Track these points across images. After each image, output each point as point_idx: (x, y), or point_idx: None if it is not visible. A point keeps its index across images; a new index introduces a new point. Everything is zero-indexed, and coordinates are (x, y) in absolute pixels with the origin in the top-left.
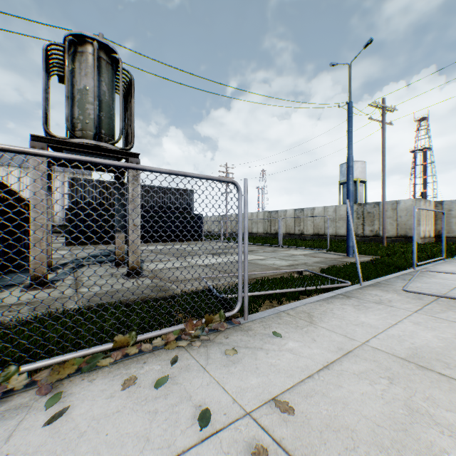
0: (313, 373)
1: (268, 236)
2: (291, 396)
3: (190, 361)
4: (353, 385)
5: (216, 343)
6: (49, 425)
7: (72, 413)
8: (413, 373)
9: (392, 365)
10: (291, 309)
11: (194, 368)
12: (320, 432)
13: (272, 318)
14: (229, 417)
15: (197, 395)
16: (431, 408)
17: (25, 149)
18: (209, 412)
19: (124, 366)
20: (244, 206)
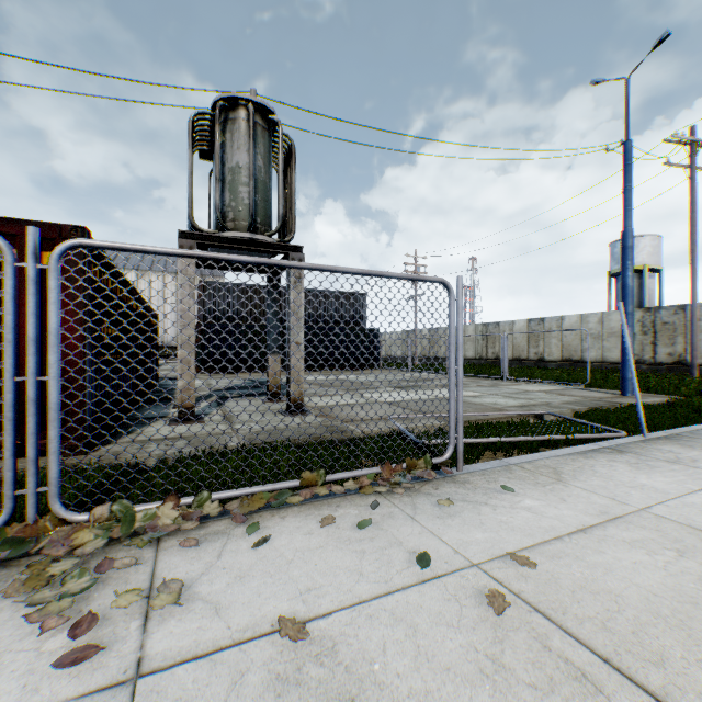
0: (562, 535)
1: (483, 364)
2: (531, 555)
3: (393, 509)
4: (621, 553)
5: (423, 493)
6: (254, 551)
7: (273, 544)
8: None
9: (684, 537)
10: (526, 462)
11: (399, 517)
12: (571, 592)
13: (498, 472)
14: (452, 565)
15: (409, 542)
16: None
17: (215, 255)
18: (429, 556)
19: (314, 508)
20: (458, 315)
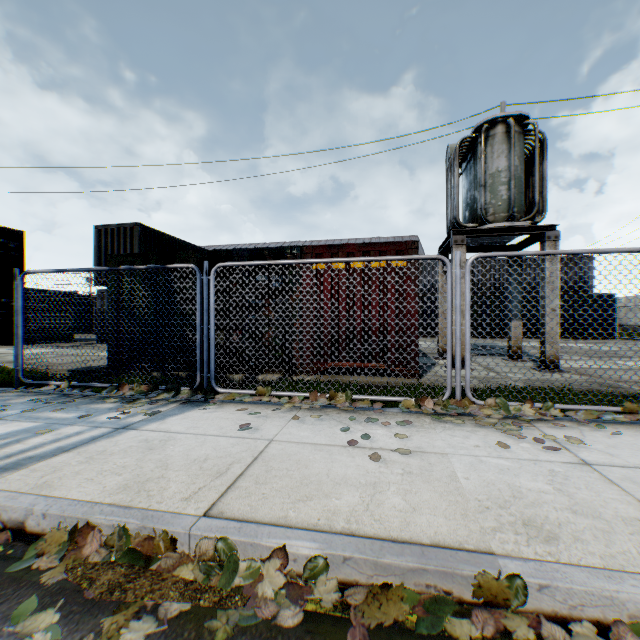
0: None
1: None
2: None
3: None
4: None
5: None
6: (607, 438)
7: (620, 438)
8: None
9: None
10: None
11: None
12: None
13: None
14: None
15: None
16: None
17: (555, 252)
18: None
19: (639, 428)
20: None
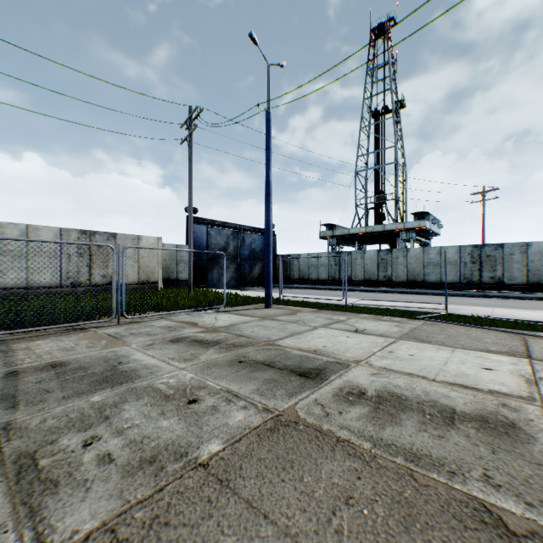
0: None
1: None
2: None
3: None
4: None
5: None
6: None
7: None
8: None
9: None
10: None
11: None
12: None
13: None
14: None
15: None
16: None
17: None
18: None
19: None
20: None
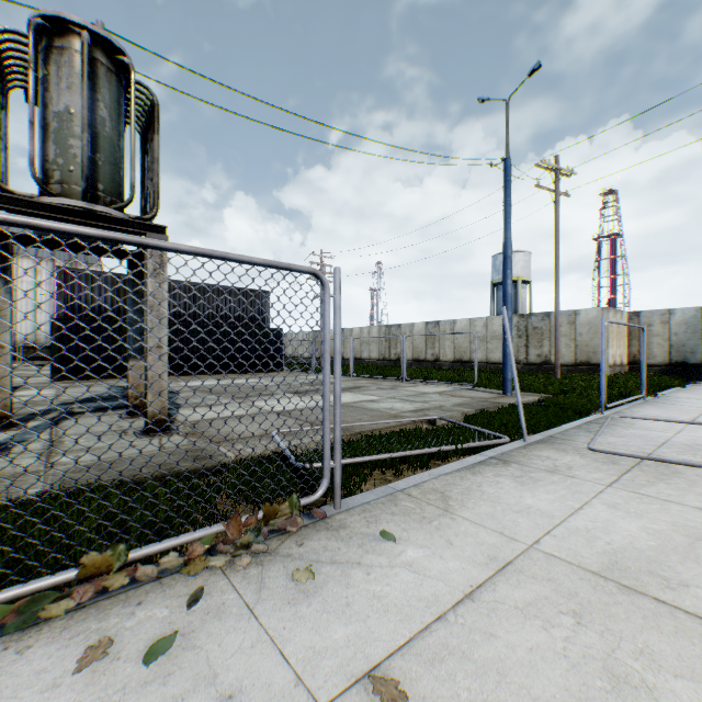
0: (447, 610)
1: (387, 364)
2: (406, 662)
3: (227, 596)
4: (516, 632)
5: (281, 555)
6: None
7: None
8: (614, 601)
9: (579, 587)
10: (414, 486)
11: (231, 611)
12: None
13: (382, 504)
14: None
15: (229, 672)
16: (649, 673)
17: None
18: None
19: (97, 613)
20: (335, 315)
